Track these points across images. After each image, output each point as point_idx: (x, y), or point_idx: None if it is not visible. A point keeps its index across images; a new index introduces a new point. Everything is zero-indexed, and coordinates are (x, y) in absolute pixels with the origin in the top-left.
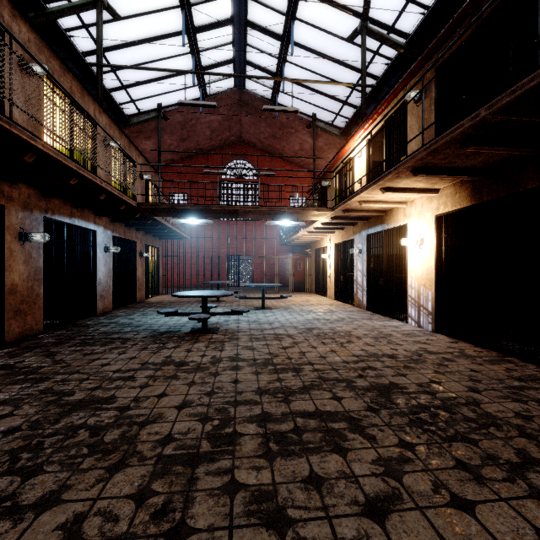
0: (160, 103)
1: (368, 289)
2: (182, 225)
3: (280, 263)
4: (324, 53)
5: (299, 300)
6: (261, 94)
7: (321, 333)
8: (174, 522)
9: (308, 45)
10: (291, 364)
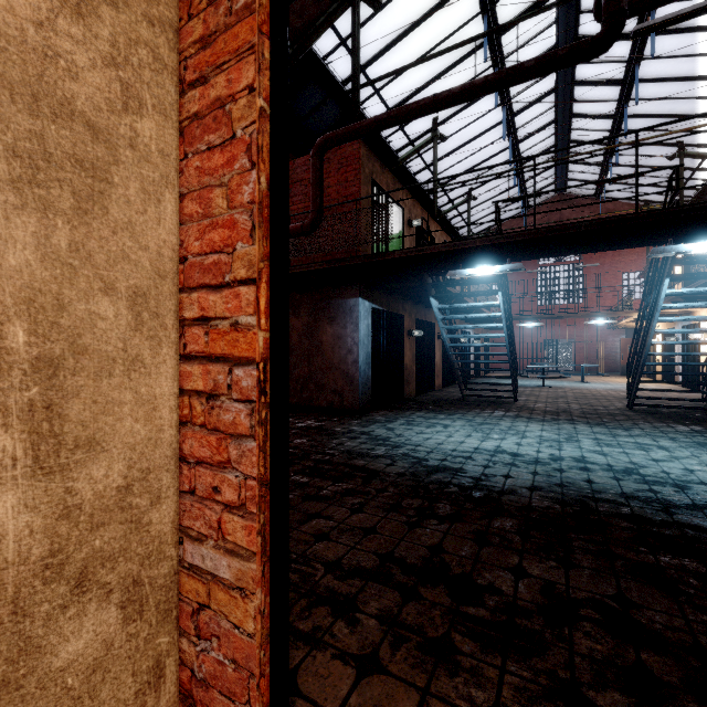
0: (490, 226)
1: (682, 370)
2: None
3: (609, 347)
4: (647, 165)
5: (621, 380)
6: (582, 193)
7: (618, 390)
8: (555, 399)
9: (629, 164)
10: (591, 394)
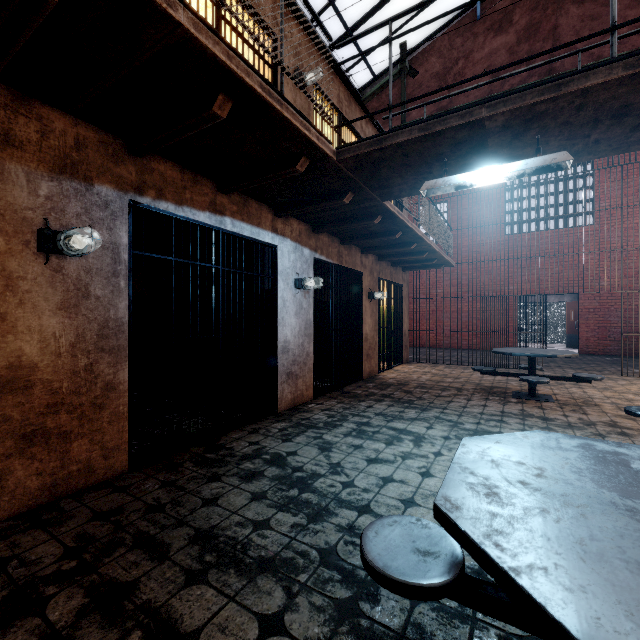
0: (404, 42)
1: None
2: (442, 239)
3: None
4: None
5: None
6: None
7: None
8: None
9: None
10: None
